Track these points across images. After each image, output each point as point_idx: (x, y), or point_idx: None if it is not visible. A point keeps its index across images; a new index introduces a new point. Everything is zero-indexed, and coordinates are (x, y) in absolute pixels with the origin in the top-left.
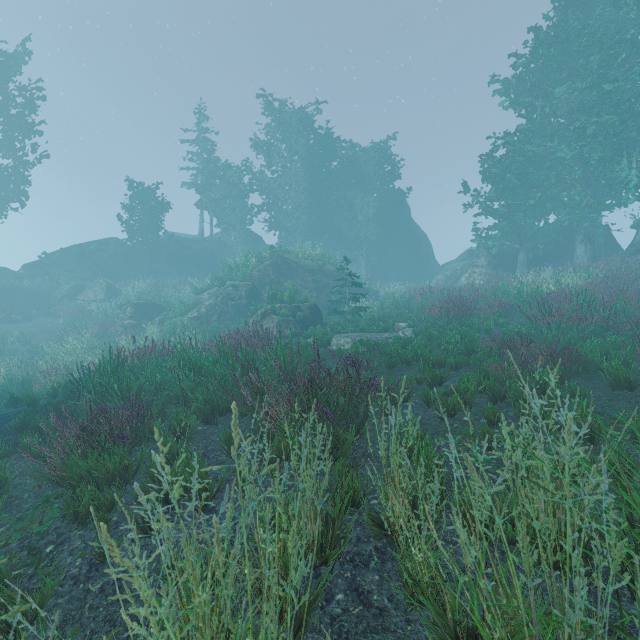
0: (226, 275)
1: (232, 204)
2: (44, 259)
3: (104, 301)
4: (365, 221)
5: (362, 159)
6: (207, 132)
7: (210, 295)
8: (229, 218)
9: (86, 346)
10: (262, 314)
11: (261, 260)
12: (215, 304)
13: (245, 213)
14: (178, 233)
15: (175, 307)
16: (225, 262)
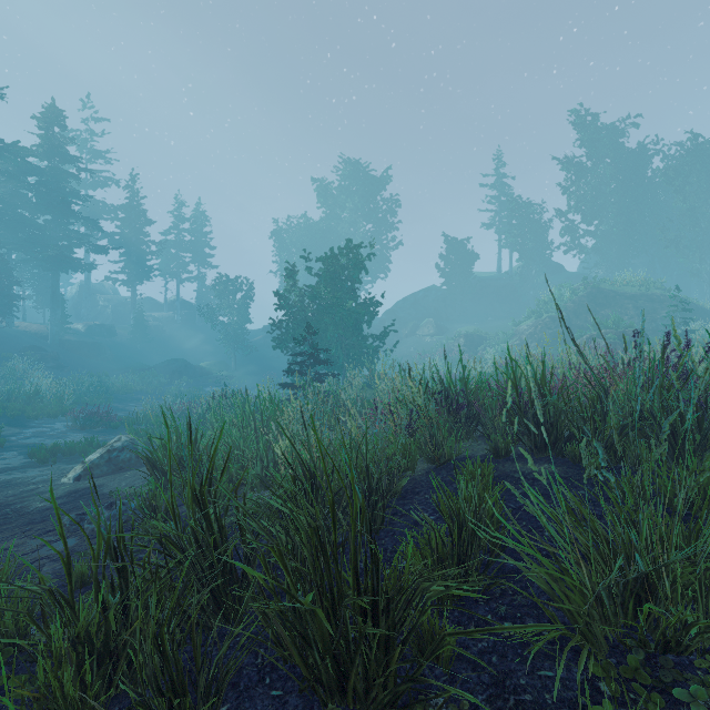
0: (540, 308)
1: (532, 239)
2: (394, 307)
3: (435, 335)
4: (709, 228)
5: (704, 154)
6: (504, 176)
7: (528, 326)
8: (529, 253)
9: (440, 365)
10: (587, 339)
11: (575, 292)
12: (534, 333)
13: (546, 246)
14: (476, 273)
15: (493, 337)
16: (525, 295)
